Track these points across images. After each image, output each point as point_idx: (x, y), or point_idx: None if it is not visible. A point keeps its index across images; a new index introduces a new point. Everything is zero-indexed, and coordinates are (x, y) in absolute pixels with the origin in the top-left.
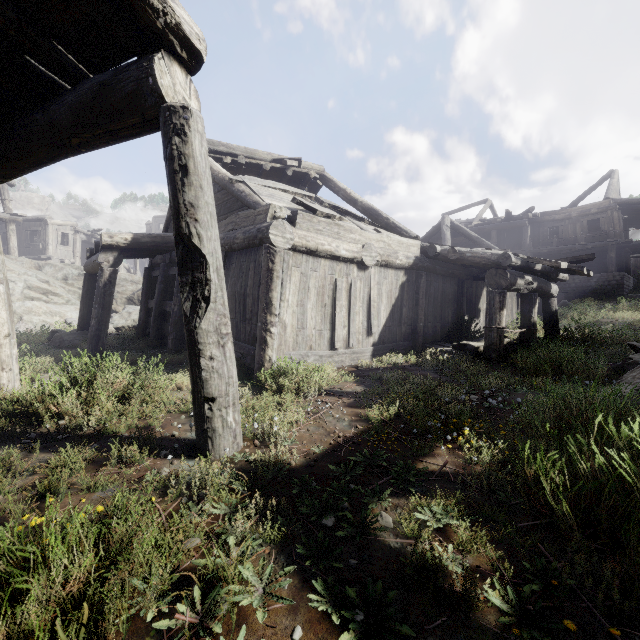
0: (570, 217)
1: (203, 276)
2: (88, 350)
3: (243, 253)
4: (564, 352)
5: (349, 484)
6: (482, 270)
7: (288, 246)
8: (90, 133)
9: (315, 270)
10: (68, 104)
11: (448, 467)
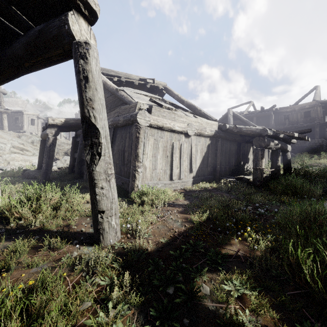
0: (295, 110)
1: (97, 140)
2: (41, 180)
3: (123, 128)
4: (298, 182)
5: (182, 263)
6: (250, 137)
7: (147, 124)
8: (34, 60)
9: (162, 137)
10: (21, 43)
11: (240, 252)
